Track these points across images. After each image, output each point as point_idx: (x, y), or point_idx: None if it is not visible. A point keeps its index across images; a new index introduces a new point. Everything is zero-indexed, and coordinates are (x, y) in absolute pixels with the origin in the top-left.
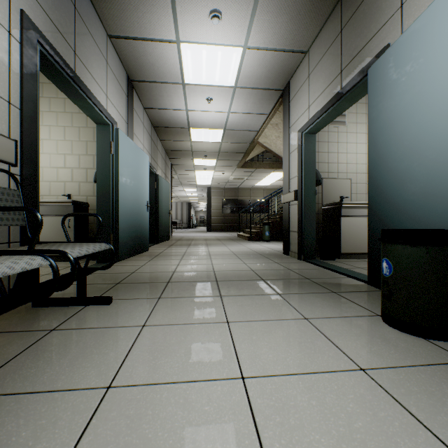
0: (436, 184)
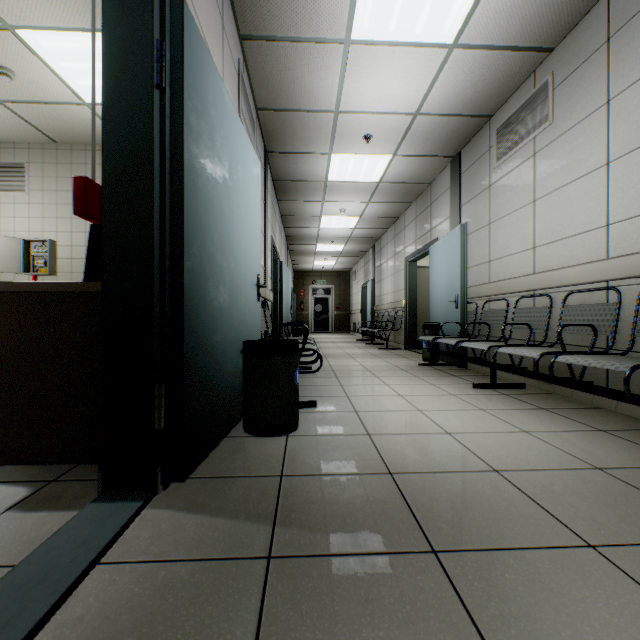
0: (234, 296)
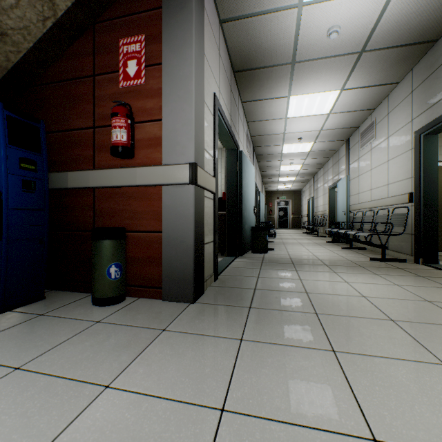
0: (249, 214)
